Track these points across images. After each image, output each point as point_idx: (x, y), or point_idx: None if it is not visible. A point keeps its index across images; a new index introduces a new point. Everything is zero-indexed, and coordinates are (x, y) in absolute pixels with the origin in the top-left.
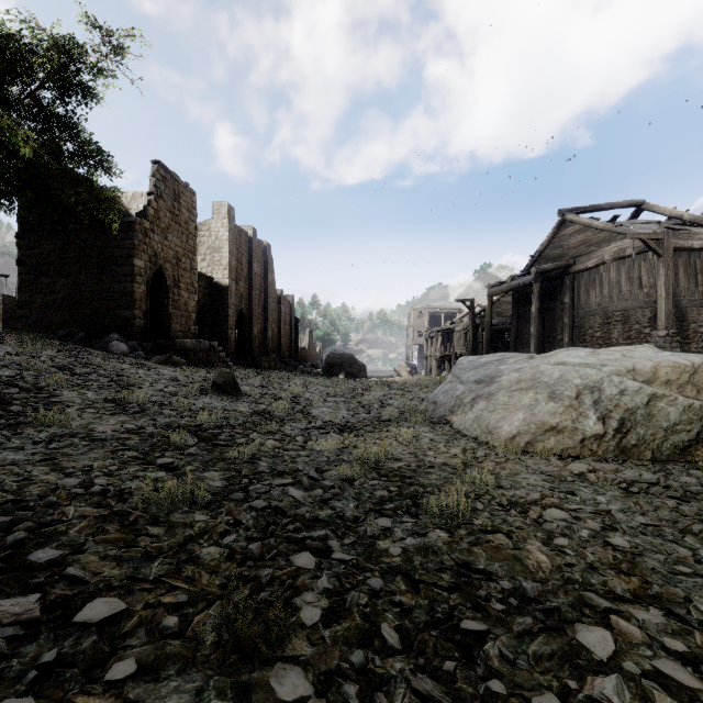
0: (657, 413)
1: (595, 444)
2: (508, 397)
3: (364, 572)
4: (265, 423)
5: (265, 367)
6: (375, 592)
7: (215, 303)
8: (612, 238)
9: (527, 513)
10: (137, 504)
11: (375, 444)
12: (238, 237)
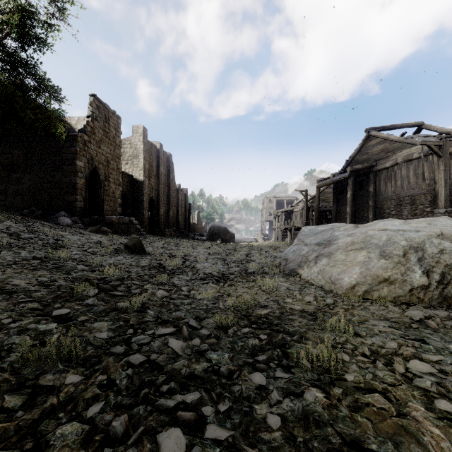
0: None
1: (422, 293)
2: (345, 255)
3: None
4: (159, 275)
5: (168, 235)
6: None
7: (134, 193)
8: (403, 147)
9: (392, 365)
10: (11, 364)
11: (244, 292)
12: (150, 149)
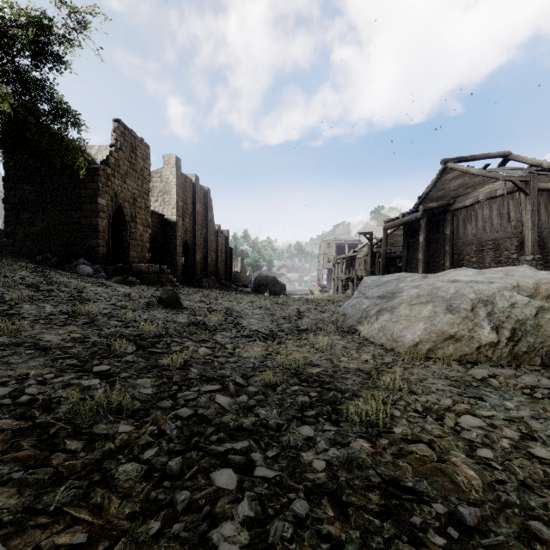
0: (545, 324)
1: (490, 351)
2: (409, 309)
3: (287, 493)
4: (200, 332)
5: (205, 286)
6: (300, 520)
7: (166, 235)
8: (485, 182)
9: (443, 420)
10: (63, 414)
11: (295, 351)
12: (184, 183)
